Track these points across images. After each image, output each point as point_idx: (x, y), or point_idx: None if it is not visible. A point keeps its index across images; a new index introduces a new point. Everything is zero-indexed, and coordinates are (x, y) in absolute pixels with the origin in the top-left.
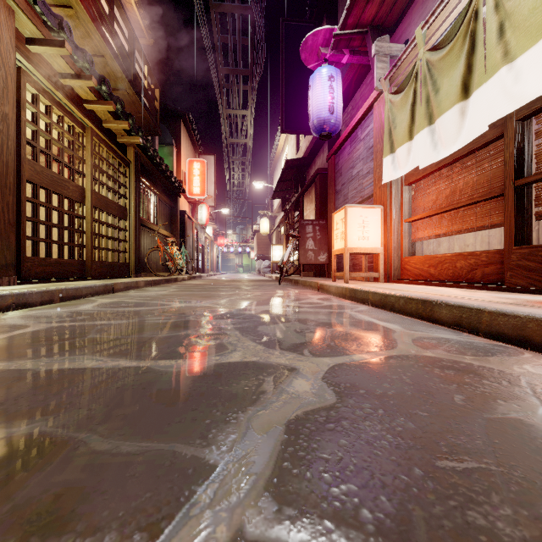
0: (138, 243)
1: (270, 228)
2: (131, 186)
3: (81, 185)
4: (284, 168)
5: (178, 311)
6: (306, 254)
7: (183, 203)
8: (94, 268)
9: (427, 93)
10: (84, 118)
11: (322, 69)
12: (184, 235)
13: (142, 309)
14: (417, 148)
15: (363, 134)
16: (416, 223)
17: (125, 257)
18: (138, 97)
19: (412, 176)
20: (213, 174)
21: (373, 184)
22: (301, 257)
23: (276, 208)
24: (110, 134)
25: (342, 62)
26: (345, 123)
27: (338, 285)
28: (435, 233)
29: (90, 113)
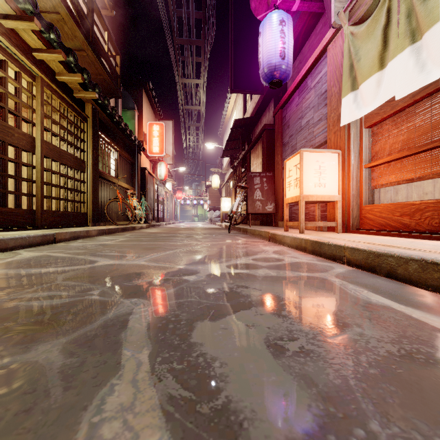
0: (96, 194)
1: (220, 183)
2: (89, 140)
3: (30, 133)
4: (233, 128)
5: (93, 275)
6: (254, 204)
7: (144, 161)
8: (44, 218)
9: (408, 6)
10: (31, 66)
11: (272, 13)
12: (144, 189)
13: (49, 271)
14: (393, 76)
15: (314, 81)
16: (379, 168)
17: (83, 206)
18: (97, 59)
19: (376, 116)
20: (171, 136)
21: (327, 130)
22: (249, 206)
23: (225, 166)
24: (65, 88)
25: (292, 10)
26: (292, 78)
27: (295, 236)
28: (408, 177)
29: (40, 63)
